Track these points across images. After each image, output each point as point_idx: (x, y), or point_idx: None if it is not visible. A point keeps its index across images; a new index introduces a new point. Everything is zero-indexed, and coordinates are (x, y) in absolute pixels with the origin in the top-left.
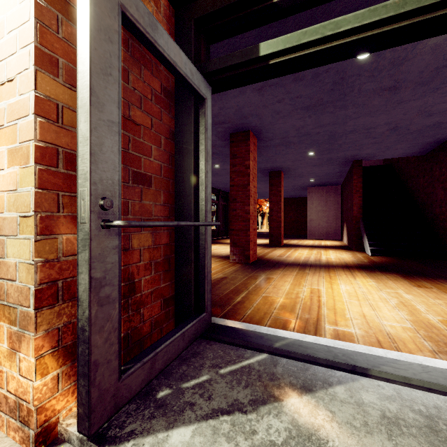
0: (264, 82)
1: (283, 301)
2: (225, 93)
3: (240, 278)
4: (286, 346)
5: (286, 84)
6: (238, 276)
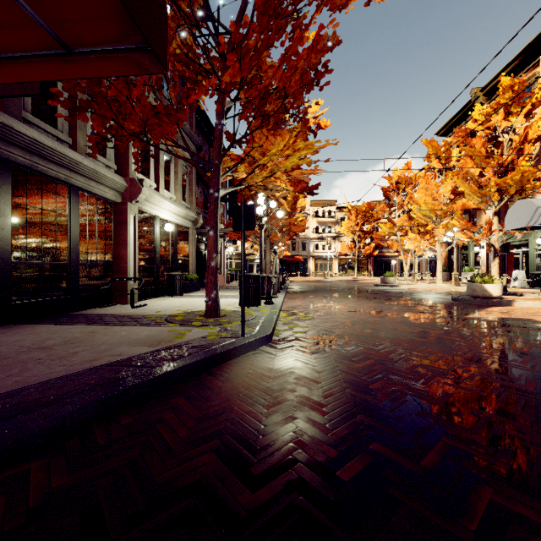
0: None
1: None
2: None
3: None
4: None
5: None
6: None
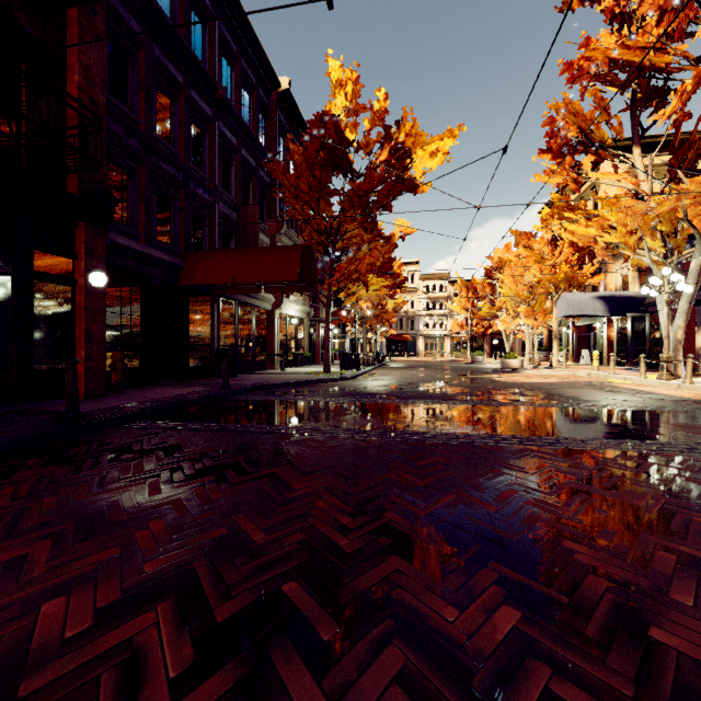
0: None
1: None
2: None
3: None
4: None
5: None
6: None
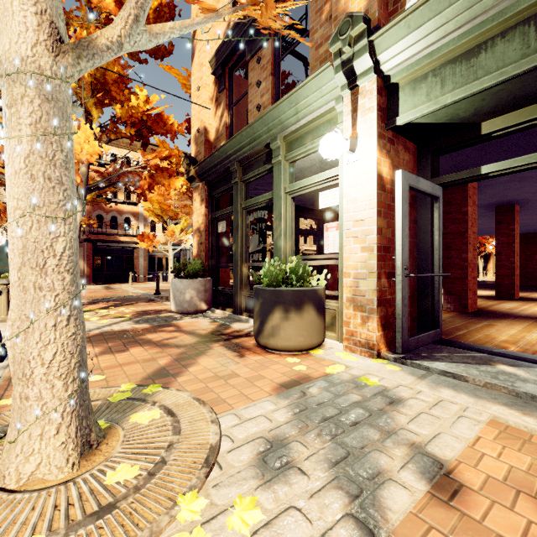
0: (486, 144)
1: (506, 338)
2: (443, 157)
3: (458, 322)
4: (501, 352)
5: (513, 140)
6: (456, 320)
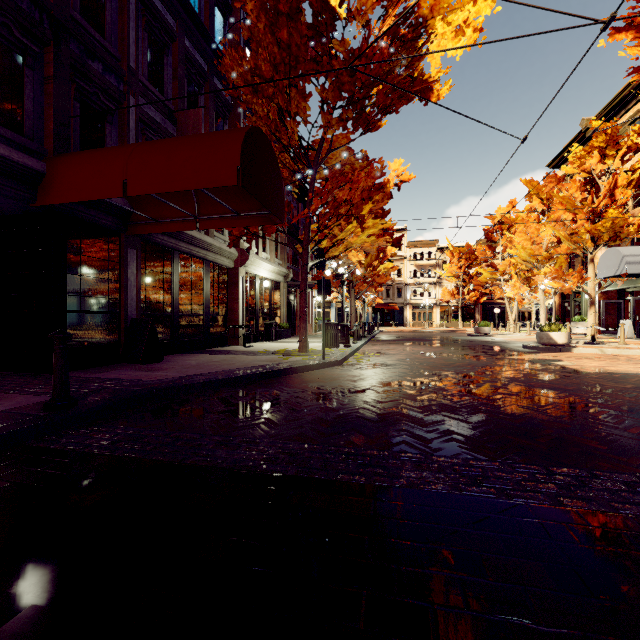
0: None
1: None
2: None
3: None
4: None
5: None
6: None
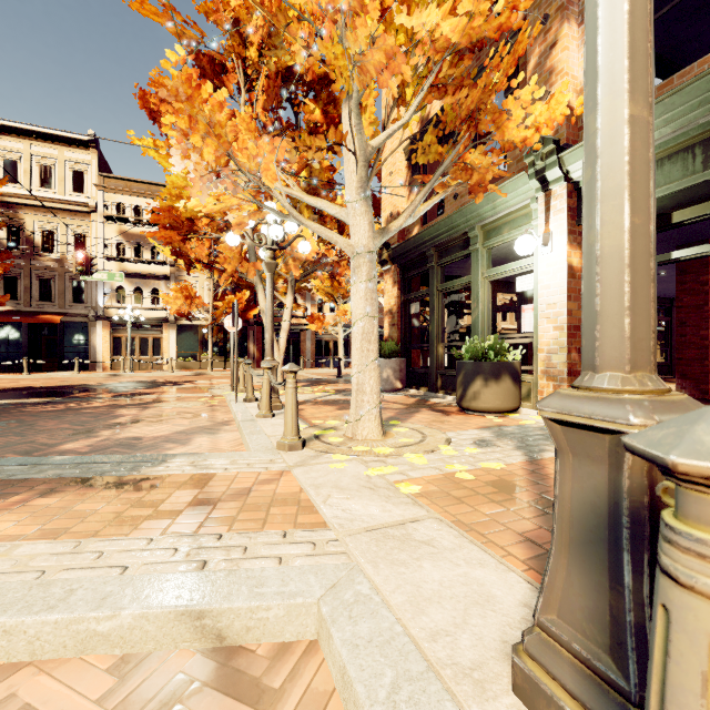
0: None
1: None
2: None
3: None
4: None
5: None
6: None
